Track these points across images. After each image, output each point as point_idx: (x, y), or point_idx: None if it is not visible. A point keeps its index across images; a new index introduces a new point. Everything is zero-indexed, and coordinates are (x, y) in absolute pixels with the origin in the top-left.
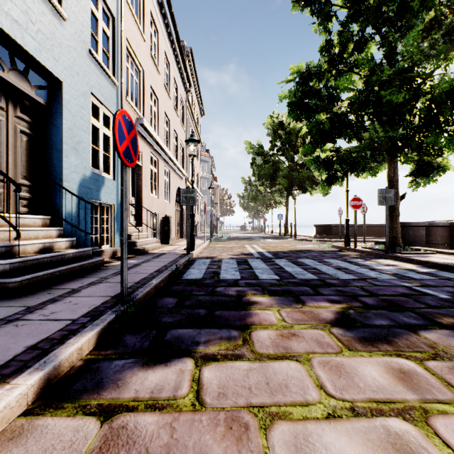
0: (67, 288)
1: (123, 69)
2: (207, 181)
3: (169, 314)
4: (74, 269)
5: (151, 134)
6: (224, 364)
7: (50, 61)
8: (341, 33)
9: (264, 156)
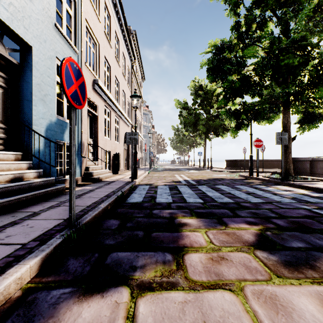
0: (30, 211)
1: (83, 42)
2: (147, 128)
3: (111, 236)
4: (39, 194)
5: (105, 92)
6: (159, 295)
7: (21, 29)
8: (247, 16)
9: (188, 110)
